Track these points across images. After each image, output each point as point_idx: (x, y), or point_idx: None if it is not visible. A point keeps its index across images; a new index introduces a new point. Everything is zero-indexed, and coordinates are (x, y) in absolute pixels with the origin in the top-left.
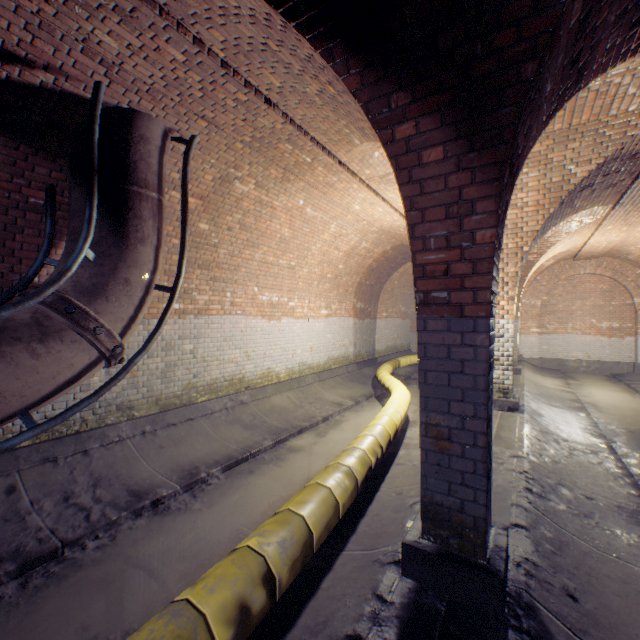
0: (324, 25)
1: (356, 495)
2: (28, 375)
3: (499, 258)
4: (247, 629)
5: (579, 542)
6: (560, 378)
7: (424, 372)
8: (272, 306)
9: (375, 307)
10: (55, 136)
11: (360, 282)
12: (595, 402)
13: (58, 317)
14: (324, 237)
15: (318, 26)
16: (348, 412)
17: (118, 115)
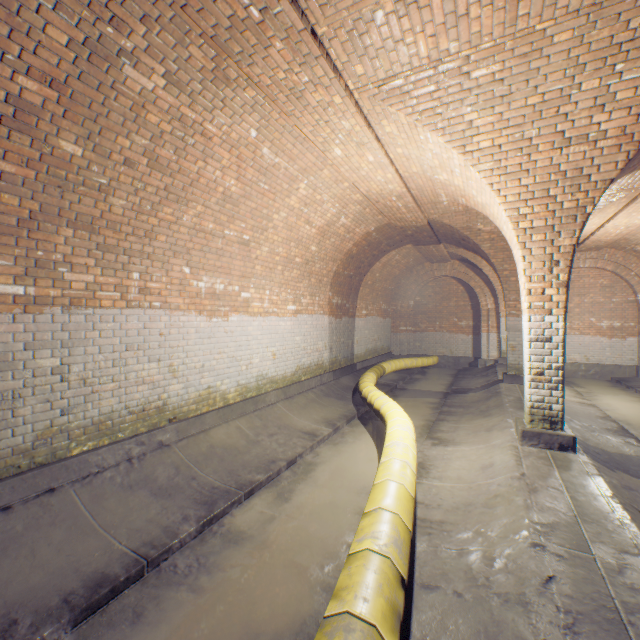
0: None
1: None
2: None
3: None
4: None
5: None
6: (565, 385)
7: None
8: (215, 297)
9: (354, 303)
10: None
11: (337, 271)
12: (626, 419)
13: None
14: (291, 202)
15: None
16: (324, 446)
17: None
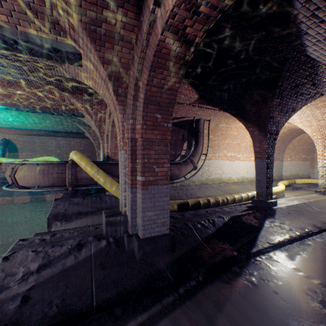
0: (236, 115)
1: (248, 199)
2: (185, 170)
3: (274, 148)
4: (223, 203)
5: (305, 213)
6: None
7: (256, 169)
8: (231, 157)
9: (282, 156)
10: (185, 126)
11: None
12: None
13: (188, 160)
14: None
15: (235, 115)
16: None
17: (196, 120)
